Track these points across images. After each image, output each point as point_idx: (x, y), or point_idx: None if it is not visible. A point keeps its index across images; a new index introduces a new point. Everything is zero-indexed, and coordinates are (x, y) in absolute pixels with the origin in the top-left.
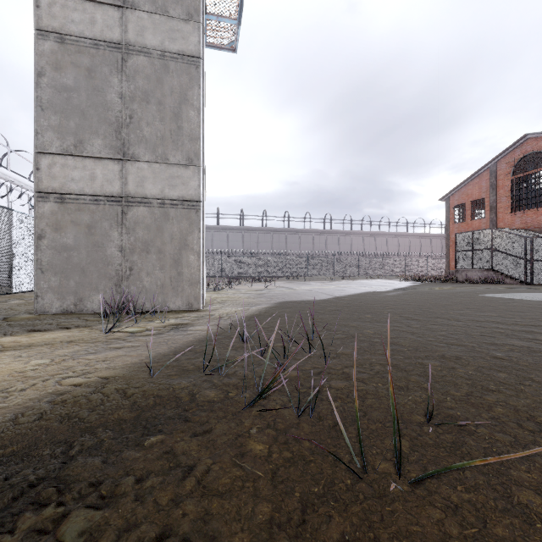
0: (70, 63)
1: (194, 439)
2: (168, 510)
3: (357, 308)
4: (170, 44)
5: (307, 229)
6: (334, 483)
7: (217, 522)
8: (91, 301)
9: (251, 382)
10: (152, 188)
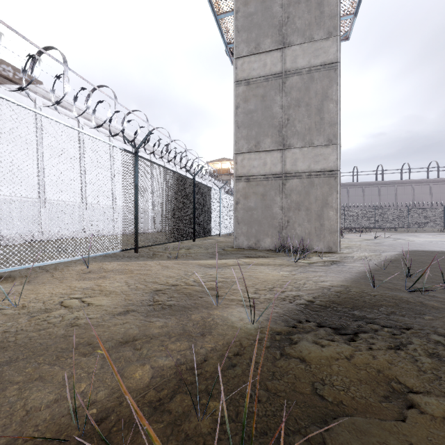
0: (252, 95)
1: None
2: None
3: None
4: (315, 60)
5: (405, 180)
6: None
7: None
8: (264, 242)
9: None
10: (302, 165)
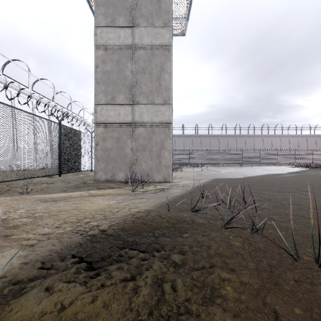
0: (109, 59)
1: (204, 237)
2: (208, 259)
3: (265, 184)
4: (155, 41)
5: (224, 134)
6: (282, 261)
7: (232, 265)
8: (118, 175)
9: (218, 217)
10: (146, 117)
